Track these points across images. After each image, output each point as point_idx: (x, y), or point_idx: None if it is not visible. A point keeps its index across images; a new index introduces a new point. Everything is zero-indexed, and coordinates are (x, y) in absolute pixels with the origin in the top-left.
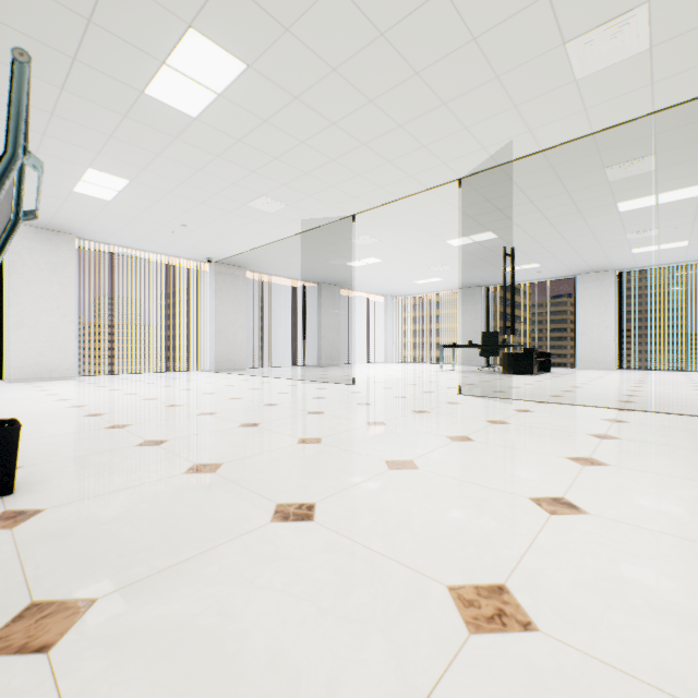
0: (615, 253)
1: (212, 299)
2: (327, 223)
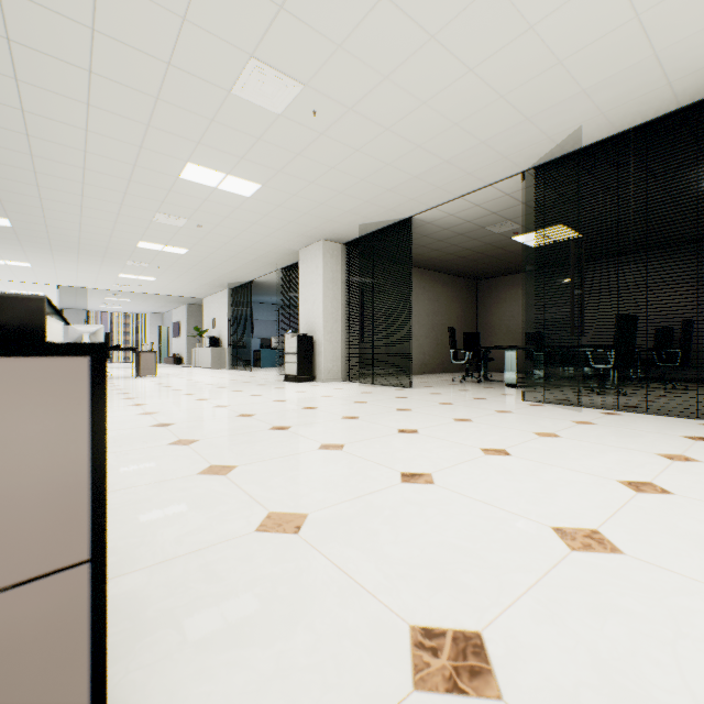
0: (94, 306)
1: None
2: None
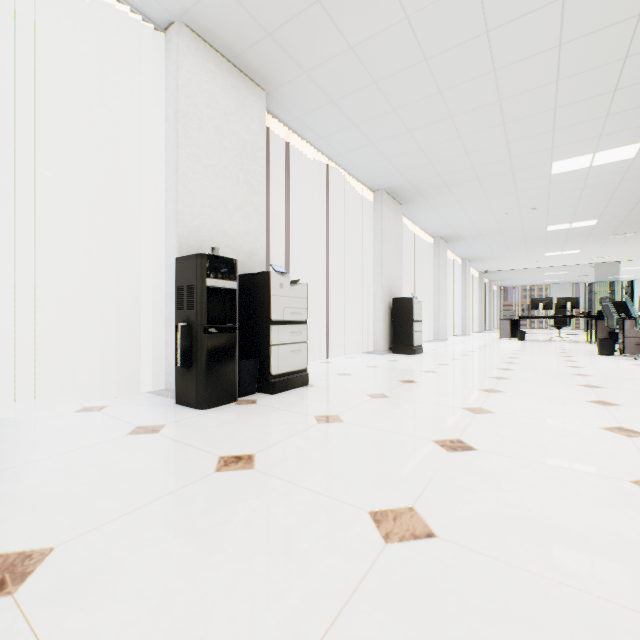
0: None
1: (478, 292)
2: (599, 262)
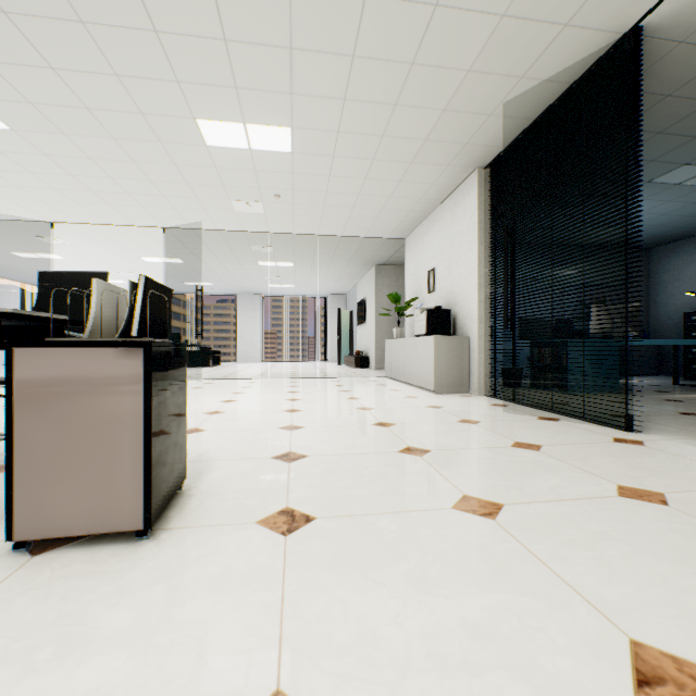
0: (260, 285)
1: None
2: (14, 219)
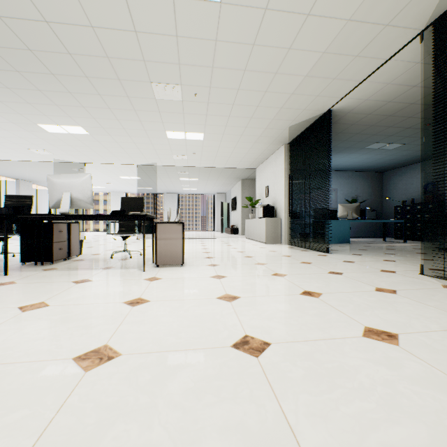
0: (178, 189)
1: None
2: (67, 162)
